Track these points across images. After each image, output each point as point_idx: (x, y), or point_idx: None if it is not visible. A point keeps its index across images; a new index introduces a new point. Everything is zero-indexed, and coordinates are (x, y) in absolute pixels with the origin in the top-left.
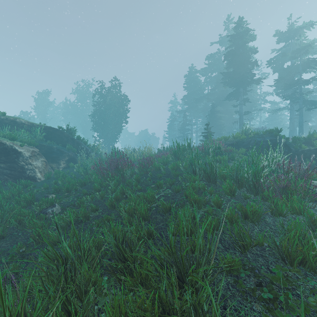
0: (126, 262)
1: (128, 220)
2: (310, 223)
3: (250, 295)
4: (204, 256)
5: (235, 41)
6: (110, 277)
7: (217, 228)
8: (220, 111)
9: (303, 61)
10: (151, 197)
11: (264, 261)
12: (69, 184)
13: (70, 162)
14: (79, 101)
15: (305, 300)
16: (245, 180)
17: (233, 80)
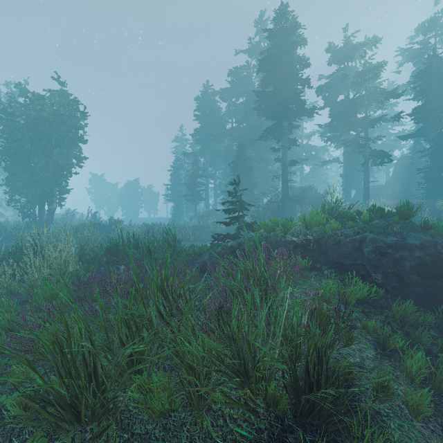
0: None
1: None
2: None
3: None
4: None
5: (275, 41)
6: None
7: None
8: (250, 158)
9: (369, 91)
10: None
11: None
12: None
13: None
14: None
15: None
16: None
17: (273, 106)
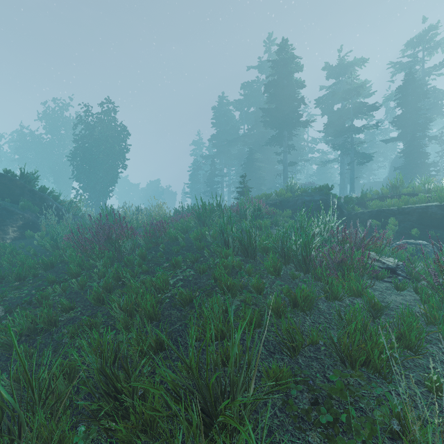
0: (119, 397)
1: (125, 323)
2: (370, 308)
3: (304, 421)
4: (242, 373)
5: (277, 69)
6: (90, 424)
7: (258, 324)
8: (259, 160)
9: (355, 105)
10: (163, 283)
11: (319, 366)
12: (23, 266)
13: (26, 229)
14: (47, 130)
15: (370, 416)
16: (293, 253)
17: (275, 120)
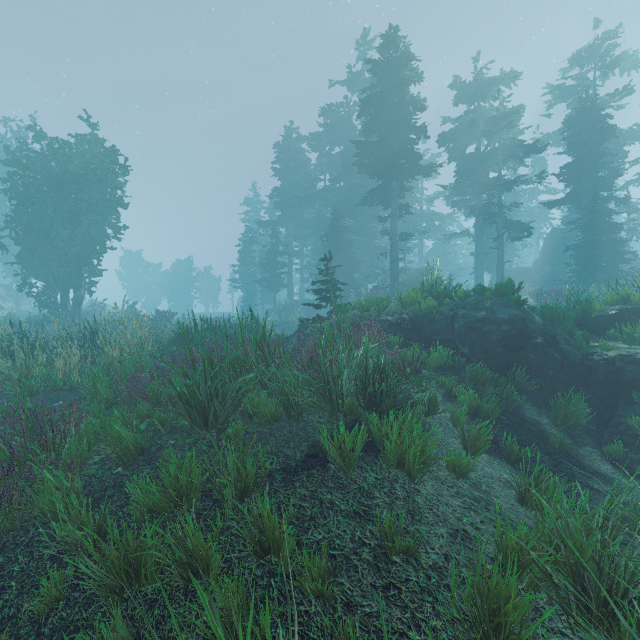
0: None
1: None
2: None
3: None
4: None
5: (382, 76)
6: None
7: None
8: (350, 229)
9: (504, 143)
10: None
11: None
12: None
13: None
14: None
15: None
16: None
17: (378, 162)
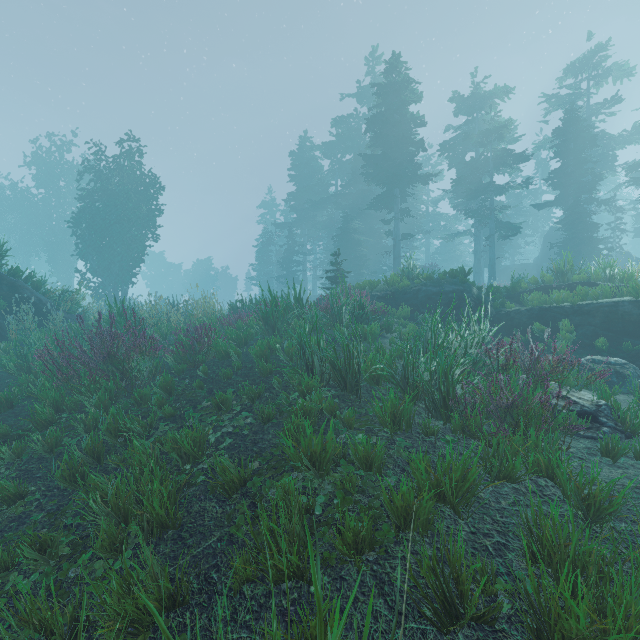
0: None
1: (109, 538)
2: (580, 503)
3: None
4: None
5: (386, 97)
6: None
7: (370, 541)
8: (358, 230)
9: (496, 153)
10: (196, 443)
11: None
12: None
13: None
14: (37, 181)
15: None
16: (426, 388)
17: (382, 172)
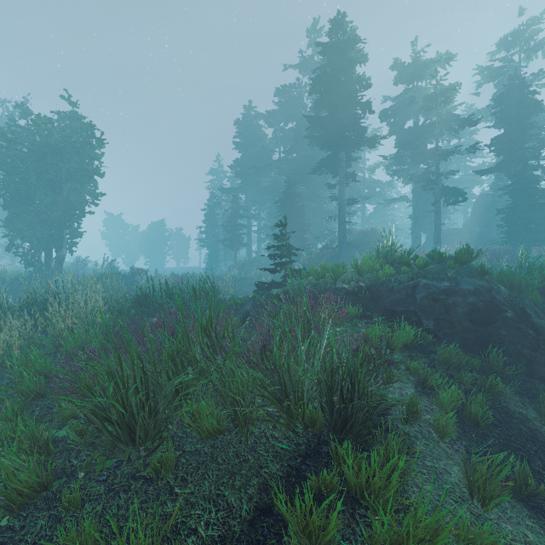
0: None
1: None
2: None
3: None
4: None
5: (331, 57)
6: None
7: None
8: (301, 195)
9: (441, 118)
10: None
11: None
12: None
13: None
14: None
15: None
16: None
17: (328, 134)
